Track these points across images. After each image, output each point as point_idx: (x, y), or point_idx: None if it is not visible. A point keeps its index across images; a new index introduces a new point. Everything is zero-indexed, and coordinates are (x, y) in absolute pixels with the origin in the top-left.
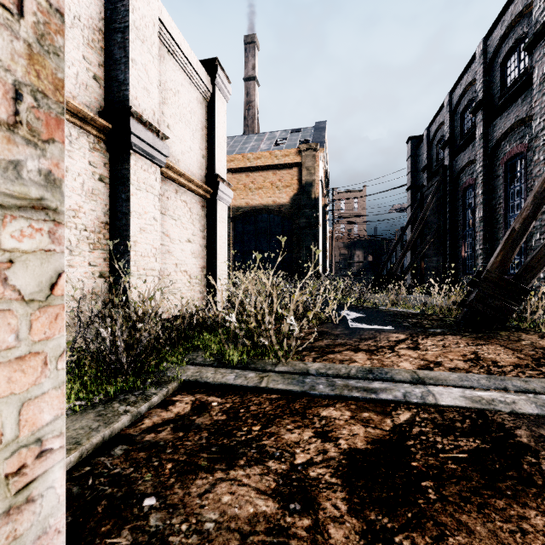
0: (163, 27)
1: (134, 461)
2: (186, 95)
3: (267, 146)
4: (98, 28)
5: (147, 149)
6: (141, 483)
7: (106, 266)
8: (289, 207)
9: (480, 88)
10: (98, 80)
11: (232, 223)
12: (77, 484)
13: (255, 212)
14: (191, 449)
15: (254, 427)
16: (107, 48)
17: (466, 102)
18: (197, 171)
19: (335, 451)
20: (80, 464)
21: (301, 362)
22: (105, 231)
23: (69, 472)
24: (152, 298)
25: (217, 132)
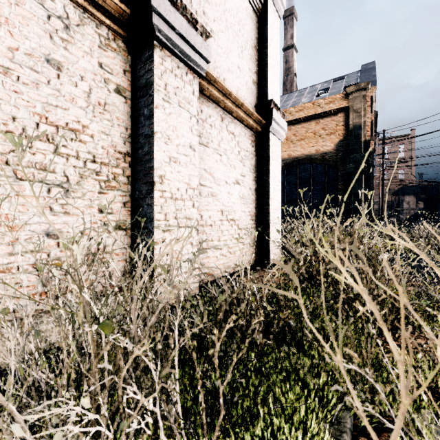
0: None
1: None
2: (234, 1)
3: (309, 98)
4: None
5: (179, 43)
6: None
7: (127, 214)
8: (333, 154)
9: None
10: None
11: None
12: None
13: (296, 163)
14: None
15: None
16: None
17: None
18: (247, 98)
19: None
20: None
21: None
22: (125, 164)
23: None
24: (107, 324)
25: (269, 51)
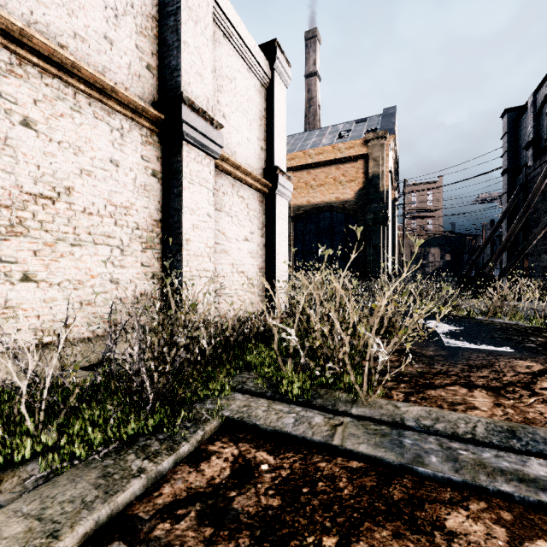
0: (218, 8)
1: None
2: (243, 83)
3: (330, 140)
4: (151, 15)
5: (200, 139)
6: None
7: (160, 267)
8: (353, 203)
9: None
10: (151, 70)
11: (293, 223)
12: None
13: (316, 210)
14: None
15: (325, 536)
16: (161, 36)
17: None
18: (255, 164)
19: None
20: None
21: (390, 402)
22: (158, 229)
23: None
24: (194, 305)
25: (276, 121)
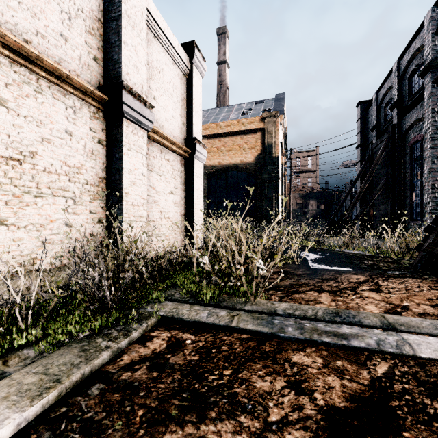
0: (150, 16)
1: (108, 403)
2: (169, 72)
3: (236, 115)
4: (97, 18)
5: (136, 116)
6: (111, 433)
7: (104, 214)
8: (253, 165)
9: (429, 52)
10: (97, 61)
11: (207, 179)
12: (50, 429)
13: (225, 170)
14: (163, 393)
15: (225, 370)
16: (105, 35)
17: (414, 67)
18: (178, 135)
19: (312, 408)
20: (58, 403)
21: (269, 301)
22: (103, 184)
23: (46, 412)
24: (136, 241)
25: (194, 102)
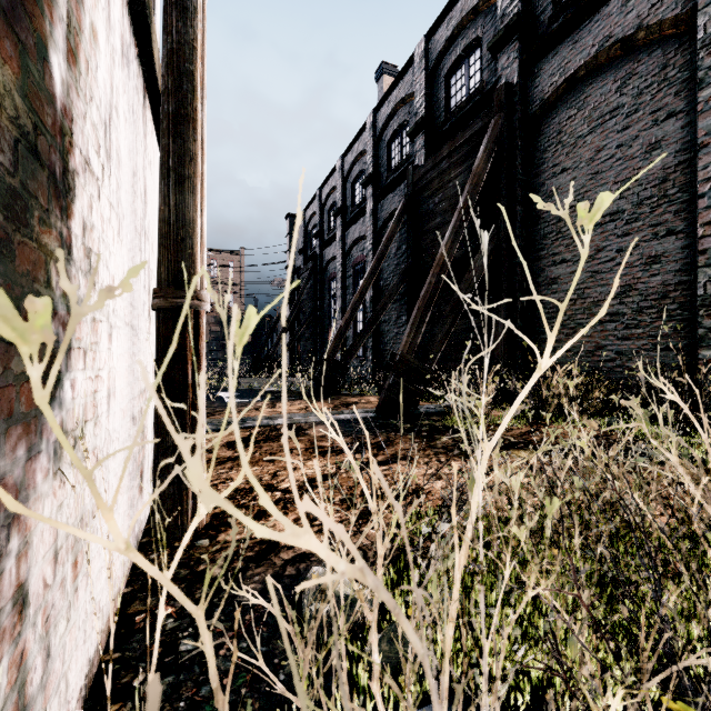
0: None
1: None
2: None
3: None
4: None
5: None
6: None
7: None
8: None
9: (340, 197)
10: None
11: None
12: None
13: None
14: None
15: None
16: None
17: (332, 203)
18: None
19: (221, 443)
20: None
21: None
22: None
23: None
24: None
25: None
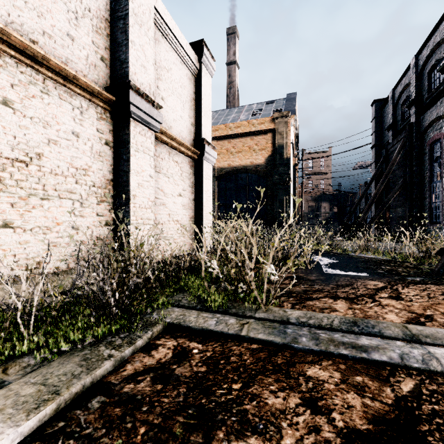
0: (158, 14)
1: (108, 419)
2: (178, 72)
3: (246, 116)
4: (104, 18)
5: (144, 117)
6: None
7: (111, 216)
8: (264, 166)
9: None
10: (104, 61)
11: (217, 181)
12: None
13: (235, 172)
14: (167, 408)
15: (234, 384)
16: (112, 34)
17: (433, 62)
18: (187, 136)
19: (330, 431)
20: (56, 417)
21: (281, 309)
22: (110, 187)
23: (43, 427)
24: (142, 244)
25: (203, 103)
